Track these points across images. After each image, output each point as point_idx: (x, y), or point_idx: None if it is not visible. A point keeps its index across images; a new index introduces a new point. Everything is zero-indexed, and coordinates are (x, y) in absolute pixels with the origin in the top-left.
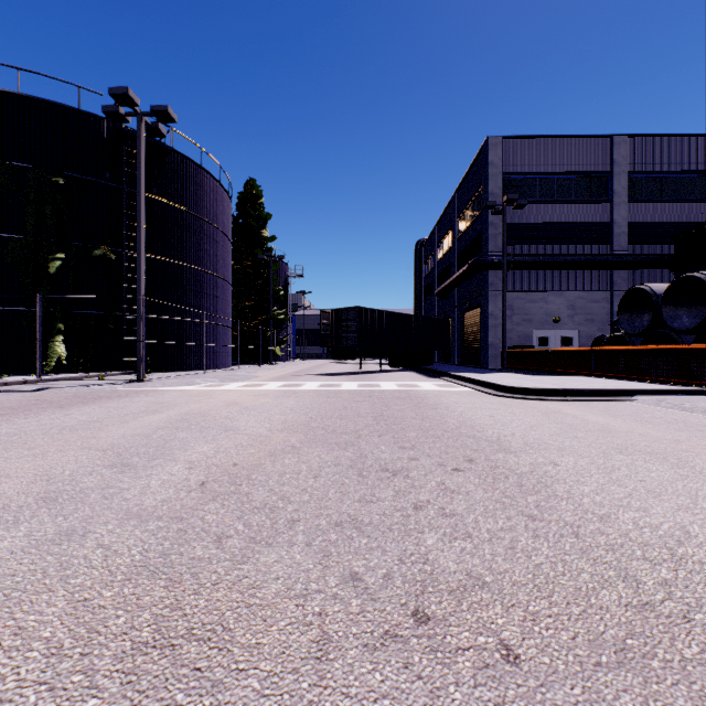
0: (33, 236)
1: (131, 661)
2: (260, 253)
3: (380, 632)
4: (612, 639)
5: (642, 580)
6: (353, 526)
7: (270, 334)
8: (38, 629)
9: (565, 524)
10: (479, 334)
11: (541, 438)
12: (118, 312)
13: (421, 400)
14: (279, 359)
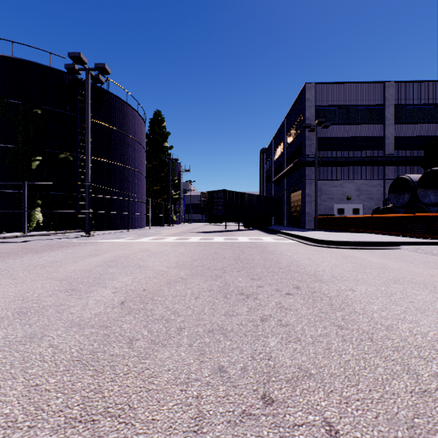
0: (22, 146)
1: (63, 432)
2: (163, 156)
3: (239, 411)
4: (404, 418)
5: (420, 373)
6: (220, 333)
7: (169, 207)
8: (1, 407)
9: (363, 332)
10: (300, 207)
11: (342, 273)
12: (75, 193)
13: (264, 248)
14: (175, 222)
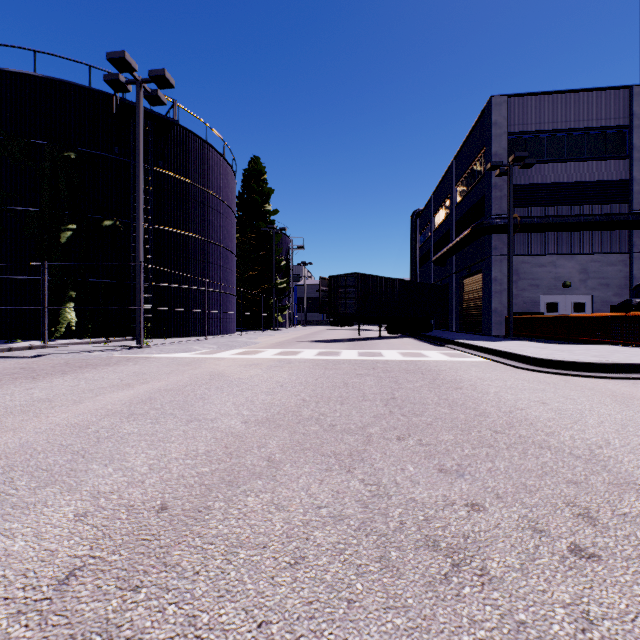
0: (48, 209)
1: None
2: (263, 225)
3: None
4: None
5: None
6: None
7: (273, 302)
8: None
9: None
10: (480, 301)
11: None
12: (126, 280)
13: (436, 375)
14: (281, 325)
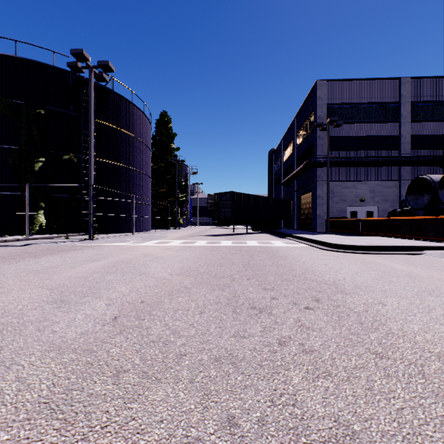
0: (25, 147)
1: None
2: (170, 158)
3: None
4: None
5: None
6: (229, 362)
7: (176, 210)
8: None
9: (409, 363)
10: (310, 209)
11: (365, 282)
12: (79, 195)
13: (275, 253)
14: (182, 225)
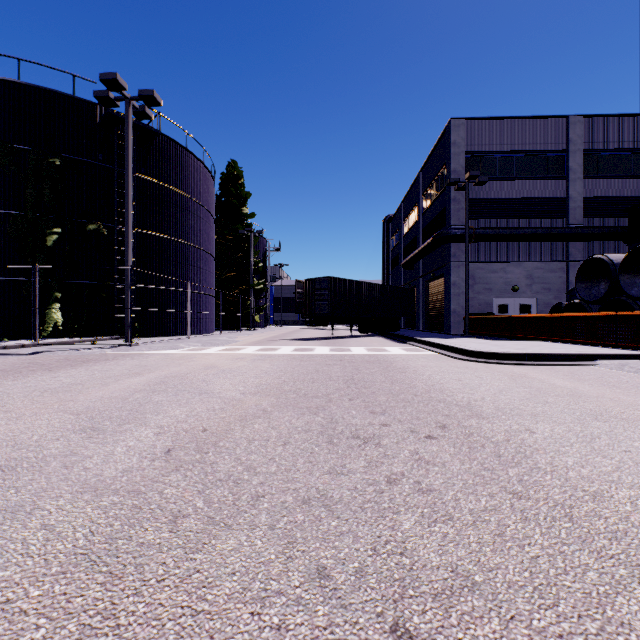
0: (32, 212)
1: None
2: (241, 228)
3: None
4: None
5: None
6: (322, 504)
7: (250, 303)
8: None
9: (555, 504)
10: (442, 302)
11: (511, 403)
12: (110, 282)
13: (390, 364)
14: (258, 325)
